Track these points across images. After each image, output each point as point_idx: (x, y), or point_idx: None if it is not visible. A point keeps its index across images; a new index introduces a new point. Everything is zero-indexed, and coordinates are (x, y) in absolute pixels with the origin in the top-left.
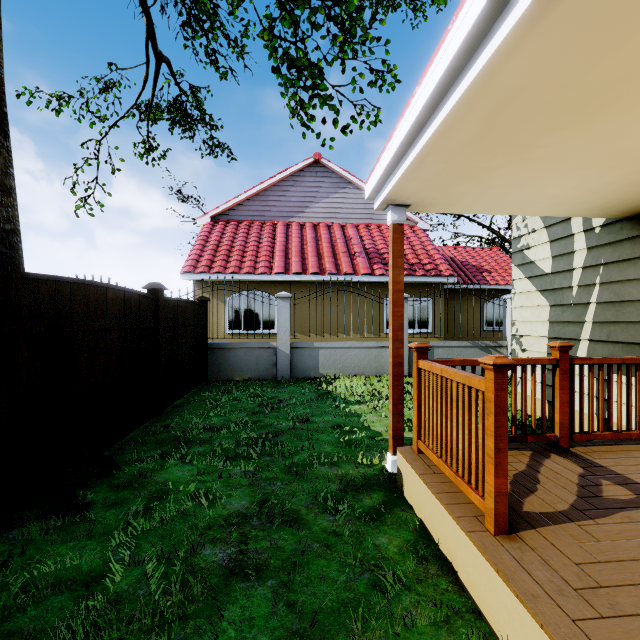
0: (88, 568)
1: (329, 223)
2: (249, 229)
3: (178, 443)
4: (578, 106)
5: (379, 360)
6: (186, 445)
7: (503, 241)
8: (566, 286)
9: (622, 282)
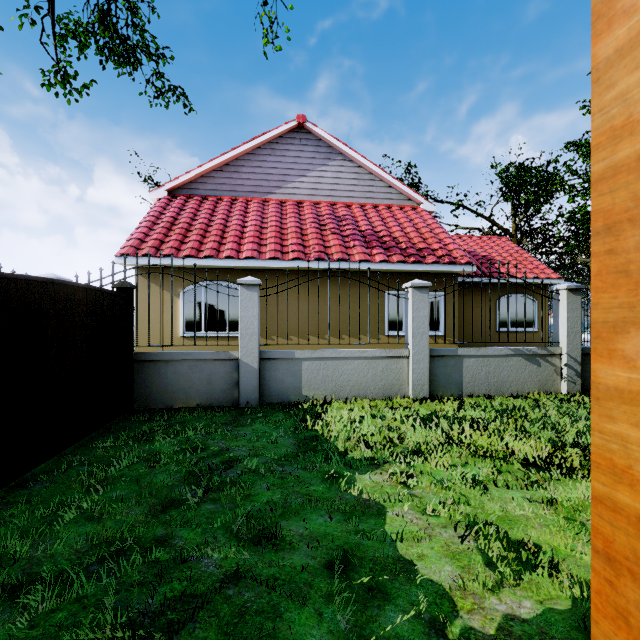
0: None
1: (315, 201)
2: (216, 205)
3: None
4: None
5: (388, 376)
6: None
7: (506, 233)
8: None
9: None
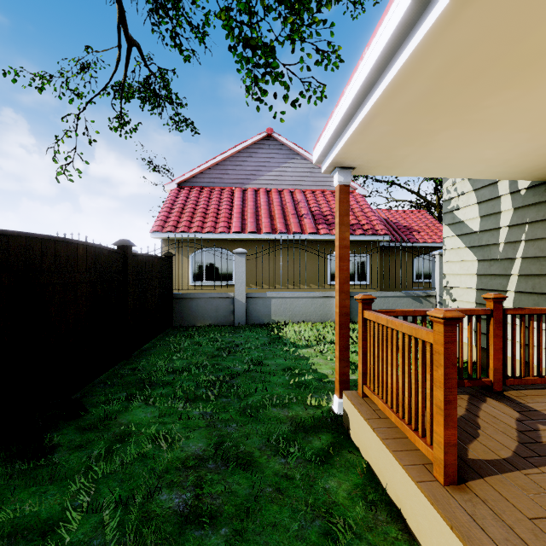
0: (47, 515)
1: (280, 189)
2: (210, 194)
3: (143, 385)
4: (527, 63)
5: (324, 308)
6: (150, 387)
7: (429, 205)
8: (493, 243)
9: None
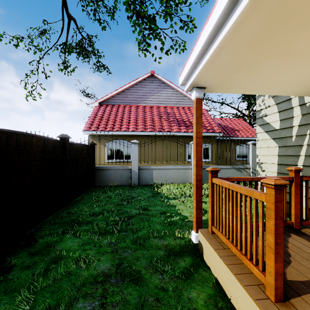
0: None
1: (158, 106)
2: (118, 109)
3: (73, 224)
4: None
5: (184, 175)
6: (78, 225)
7: (244, 116)
8: (288, 136)
9: None
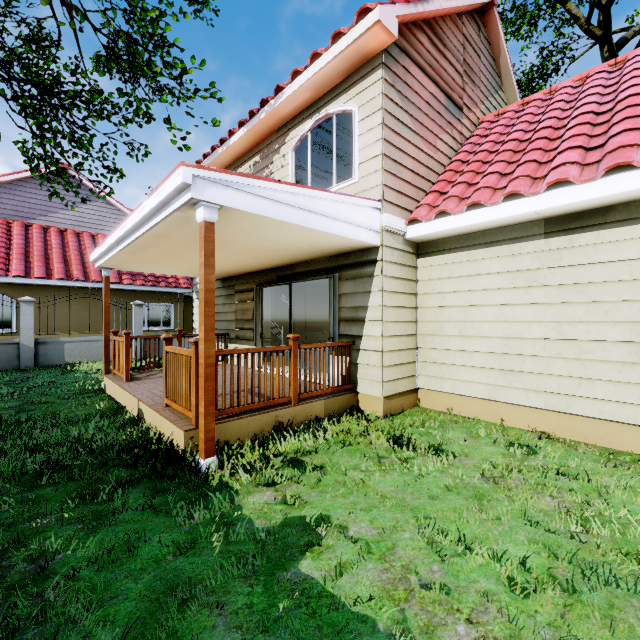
0: None
1: (79, 231)
2: None
3: None
4: (151, 261)
5: None
6: None
7: None
8: None
9: (219, 305)
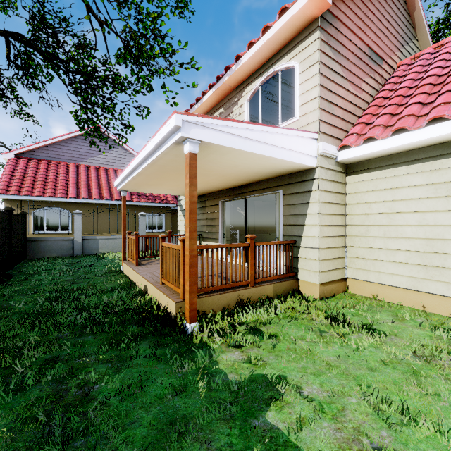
0: (28, 288)
1: (107, 168)
2: (48, 166)
3: (34, 273)
4: (152, 185)
5: None
6: (38, 273)
7: None
8: None
9: None
